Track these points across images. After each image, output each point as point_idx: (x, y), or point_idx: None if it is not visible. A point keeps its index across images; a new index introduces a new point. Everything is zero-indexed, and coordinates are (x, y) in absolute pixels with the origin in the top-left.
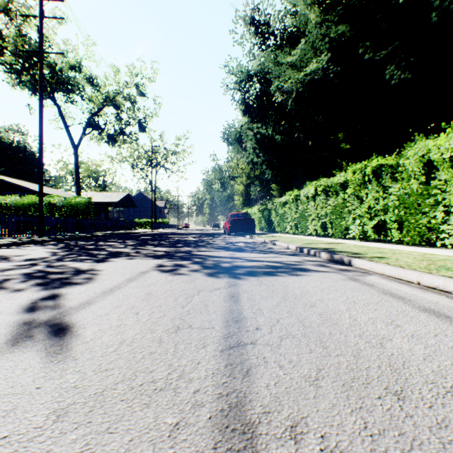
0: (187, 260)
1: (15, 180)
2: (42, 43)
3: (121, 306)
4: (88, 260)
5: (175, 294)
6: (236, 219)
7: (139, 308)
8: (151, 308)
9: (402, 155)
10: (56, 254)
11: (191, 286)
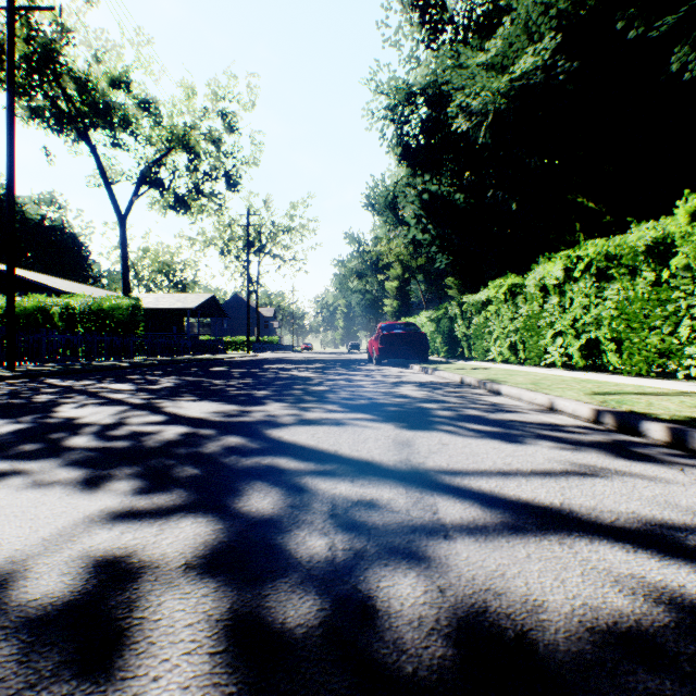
0: (206, 510)
1: (33, 273)
2: None
3: None
4: None
5: None
6: (391, 334)
7: None
8: None
9: None
10: None
11: None
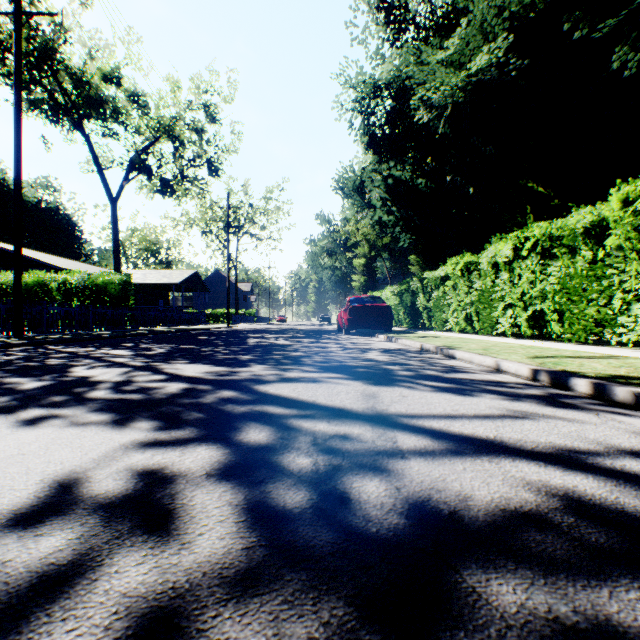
0: (215, 441)
1: (31, 251)
2: None
3: None
4: None
5: None
6: (359, 307)
7: None
8: None
9: None
10: None
11: None
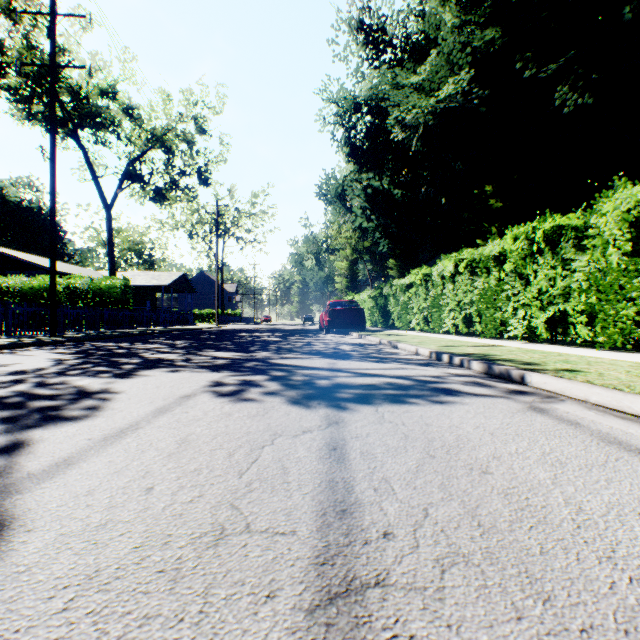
0: (262, 374)
1: (24, 254)
2: (54, 52)
3: (125, 470)
4: (107, 373)
5: (230, 443)
6: (337, 310)
7: (156, 478)
8: (180, 478)
9: (592, 211)
10: (61, 363)
11: (261, 424)
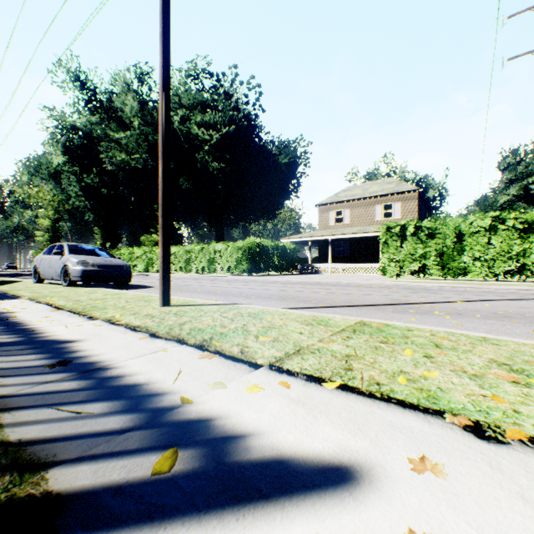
0: None
1: None
2: None
3: None
4: None
5: None
6: None
7: None
8: None
9: None
10: None
11: None
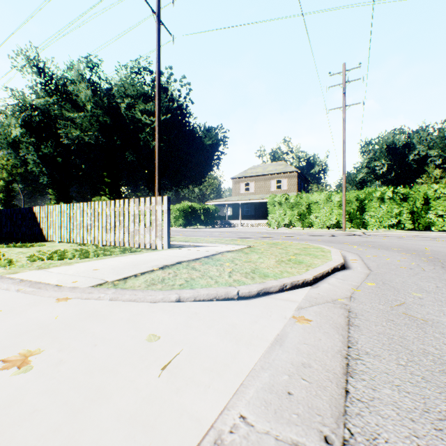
0: None
1: None
2: None
3: None
4: None
5: None
6: None
7: None
8: None
9: None
10: None
11: None
